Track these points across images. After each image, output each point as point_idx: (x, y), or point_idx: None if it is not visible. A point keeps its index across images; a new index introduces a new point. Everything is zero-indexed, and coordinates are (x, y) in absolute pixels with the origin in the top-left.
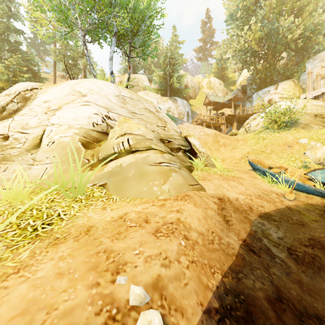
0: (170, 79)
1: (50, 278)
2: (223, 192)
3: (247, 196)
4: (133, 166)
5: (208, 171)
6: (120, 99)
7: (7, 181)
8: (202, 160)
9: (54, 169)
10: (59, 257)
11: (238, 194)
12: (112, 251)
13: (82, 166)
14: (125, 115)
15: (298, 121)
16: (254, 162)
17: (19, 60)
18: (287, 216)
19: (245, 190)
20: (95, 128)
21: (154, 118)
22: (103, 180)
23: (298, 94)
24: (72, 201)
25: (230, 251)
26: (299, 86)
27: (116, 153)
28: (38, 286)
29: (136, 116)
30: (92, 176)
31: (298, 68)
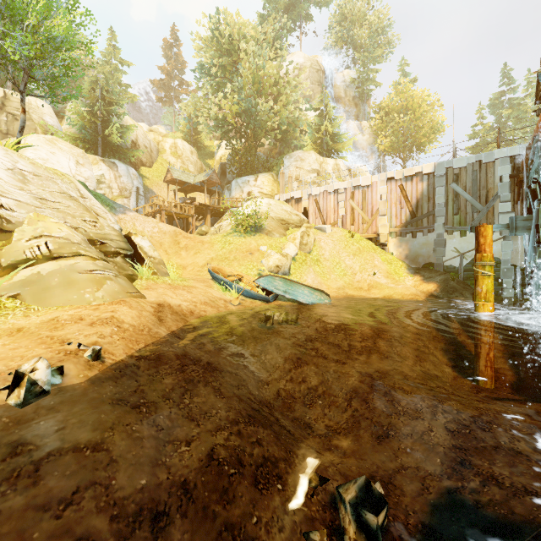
0: (105, 127)
1: (6, 351)
2: (165, 299)
3: (192, 303)
4: (57, 274)
5: (156, 281)
6: (16, 175)
7: None
8: (151, 268)
9: None
10: (2, 345)
11: (183, 301)
12: (55, 336)
13: None
14: (29, 202)
15: (264, 227)
16: (215, 270)
17: None
18: (225, 317)
19: (191, 298)
20: None
21: (78, 208)
22: (15, 290)
23: (277, 192)
24: None
25: (157, 335)
26: (278, 183)
27: (30, 259)
28: None
29: (48, 204)
30: None
31: (277, 162)
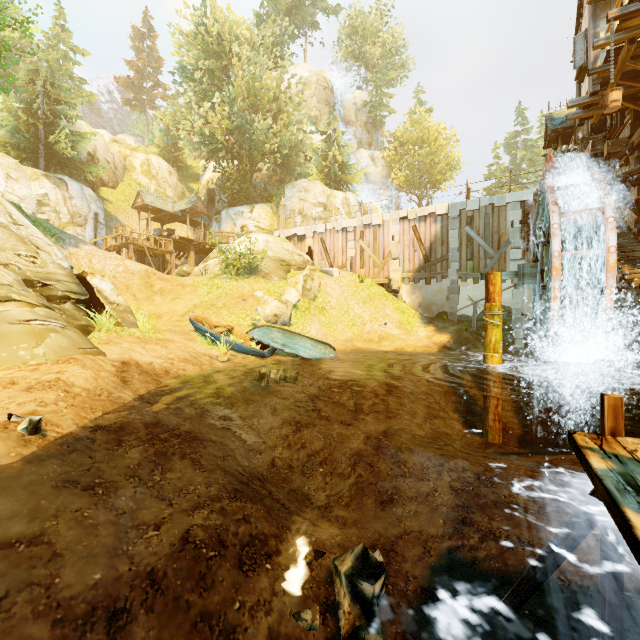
0: (49, 132)
1: None
2: (131, 356)
3: (167, 360)
4: None
5: (120, 333)
6: None
7: None
8: (113, 317)
9: None
10: None
11: (156, 358)
12: None
13: None
14: None
15: (260, 268)
16: (198, 319)
17: None
18: (210, 377)
19: (167, 354)
20: None
21: (9, 238)
22: None
23: (277, 227)
24: None
25: (119, 401)
26: (279, 216)
27: None
28: None
29: None
30: None
31: (277, 191)
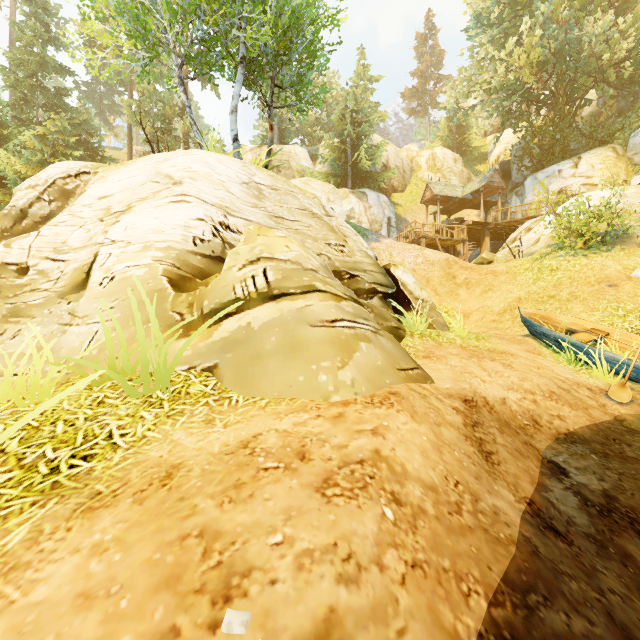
0: (354, 154)
1: (61, 606)
2: (472, 385)
3: (524, 394)
4: (274, 329)
5: (437, 339)
6: (251, 189)
7: (17, 357)
8: (421, 316)
9: (106, 335)
10: (92, 545)
11: (506, 390)
12: (219, 534)
13: (167, 327)
14: (261, 222)
15: (629, 232)
16: (534, 319)
17: (63, 123)
18: (618, 440)
19: (519, 381)
20: (197, 248)
21: (321, 228)
22: (211, 358)
23: (624, 177)
24: (142, 404)
25: (501, 531)
26: (627, 159)
27: (239, 299)
28: (27, 632)
29: (284, 223)
30: (188, 350)
31: (624, 122)
